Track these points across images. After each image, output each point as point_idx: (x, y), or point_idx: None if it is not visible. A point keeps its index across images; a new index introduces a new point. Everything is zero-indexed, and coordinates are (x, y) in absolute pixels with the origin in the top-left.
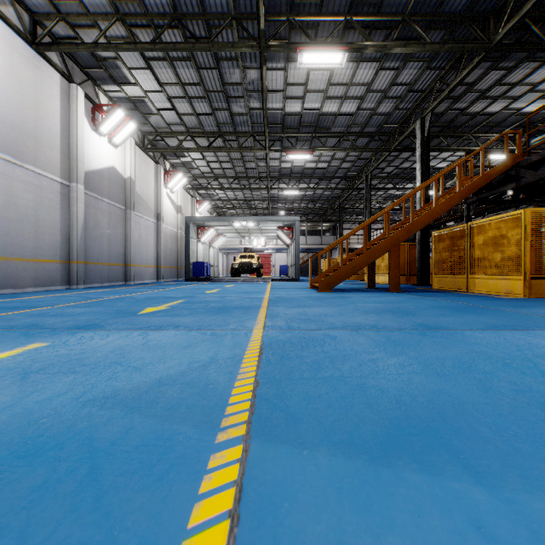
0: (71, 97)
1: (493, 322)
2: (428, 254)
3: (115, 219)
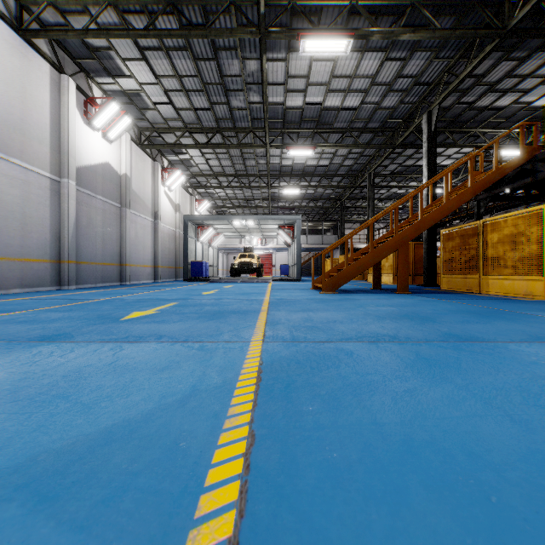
0: (62, 89)
1: (532, 331)
2: (435, 253)
3: (109, 217)
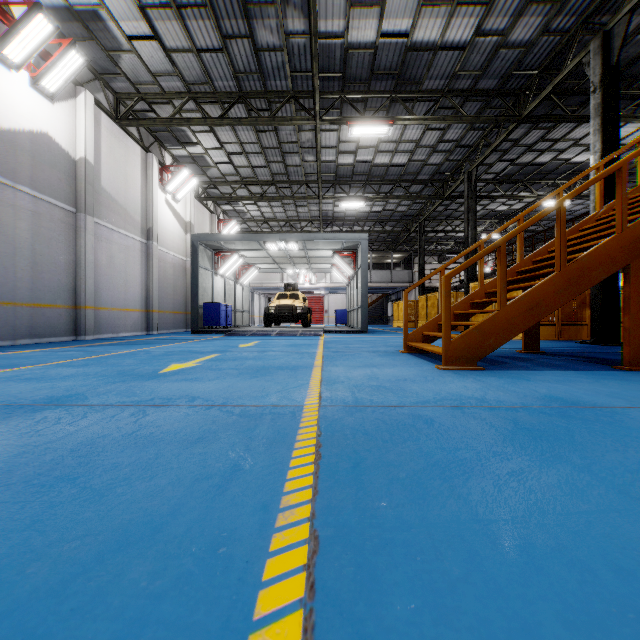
0: None
1: None
2: (616, 285)
3: (50, 226)
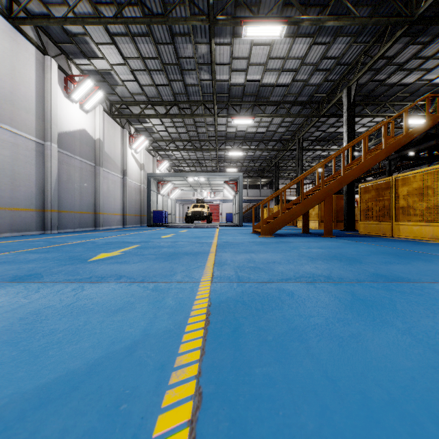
0: (46, 67)
1: None
2: (354, 203)
3: (86, 174)
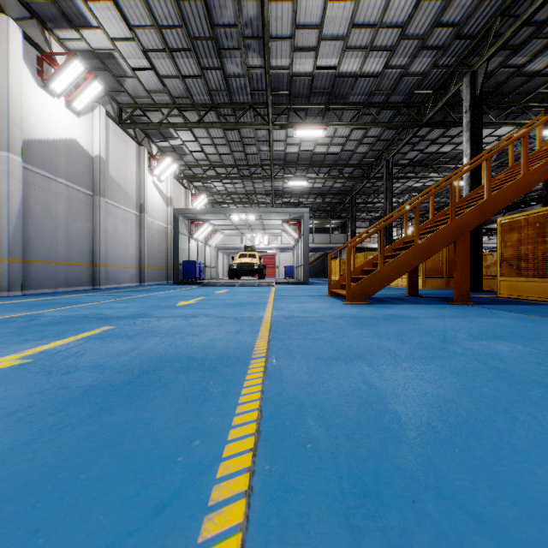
0: (1, 34)
1: None
2: (480, 250)
3: (77, 206)
